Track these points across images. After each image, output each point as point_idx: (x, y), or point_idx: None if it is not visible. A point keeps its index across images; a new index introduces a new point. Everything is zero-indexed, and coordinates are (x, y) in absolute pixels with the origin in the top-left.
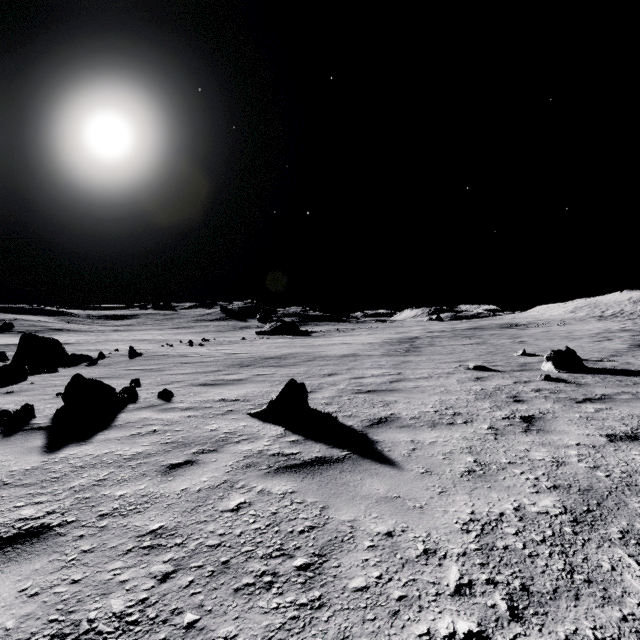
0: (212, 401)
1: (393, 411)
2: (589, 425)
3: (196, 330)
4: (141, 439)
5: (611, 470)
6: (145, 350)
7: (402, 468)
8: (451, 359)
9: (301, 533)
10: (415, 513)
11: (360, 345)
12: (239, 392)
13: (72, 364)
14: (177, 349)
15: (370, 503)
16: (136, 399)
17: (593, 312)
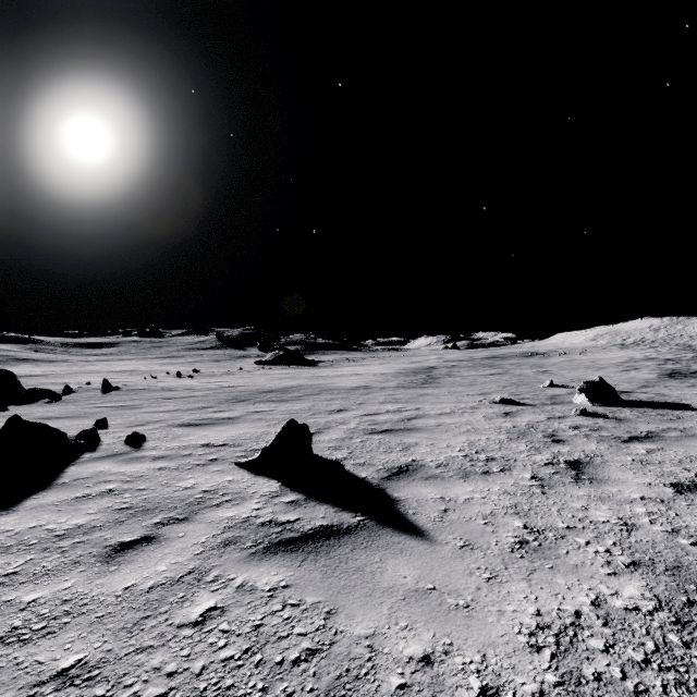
0: (193, 447)
1: (415, 457)
2: (647, 471)
3: (187, 360)
4: (88, 504)
5: (695, 535)
6: (123, 383)
7: (434, 540)
8: (473, 391)
9: (295, 665)
10: (460, 617)
11: (372, 376)
12: (229, 434)
13: (29, 401)
14: (162, 382)
15: (395, 602)
16: (96, 445)
17: (614, 340)
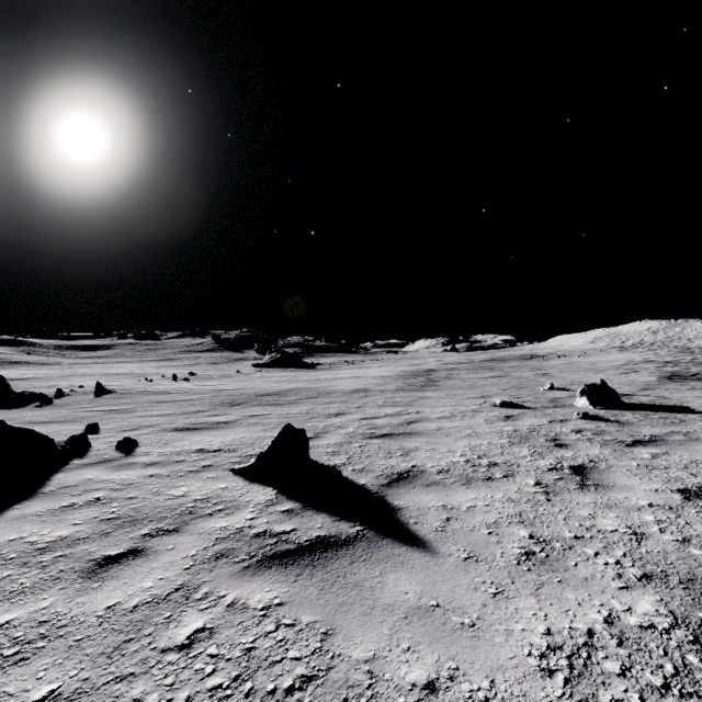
0: (187, 452)
1: (415, 462)
2: (653, 477)
3: (184, 362)
4: (73, 514)
5: None
6: (117, 386)
7: (436, 552)
8: (474, 394)
9: (289, 694)
10: (465, 638)
11: (371, 379)
12: (224, 439)
13: (19, 404)
14: (157, 385)
15: (397, 621)
16: (86, 451)
17: (613, 342)
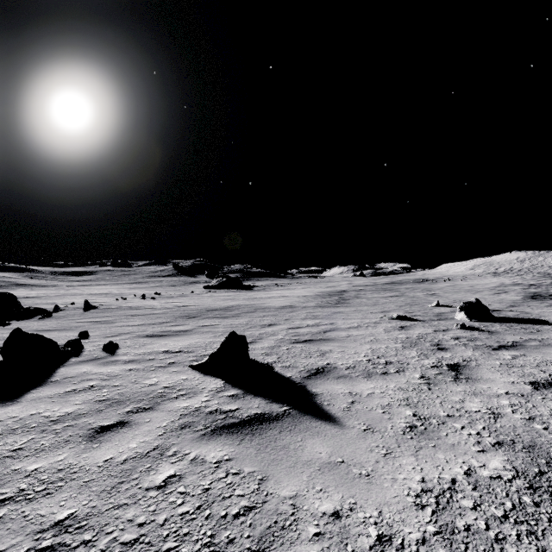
0: (156, 353)
1: (329, 361)
2: (511, 372)
3: (150, 285)
4: (75, 397)
5: (547, 422)
6: (100, 303)
7: (343, 425)
8: (376, 310)
9: (236, 518)
10: (362, 483)
11: (296, 298)
12: (183, 343)
13: (26, 317)
14: (130, 302)
15: (313, 471)
16: (80, 352)
17: (489, 269)
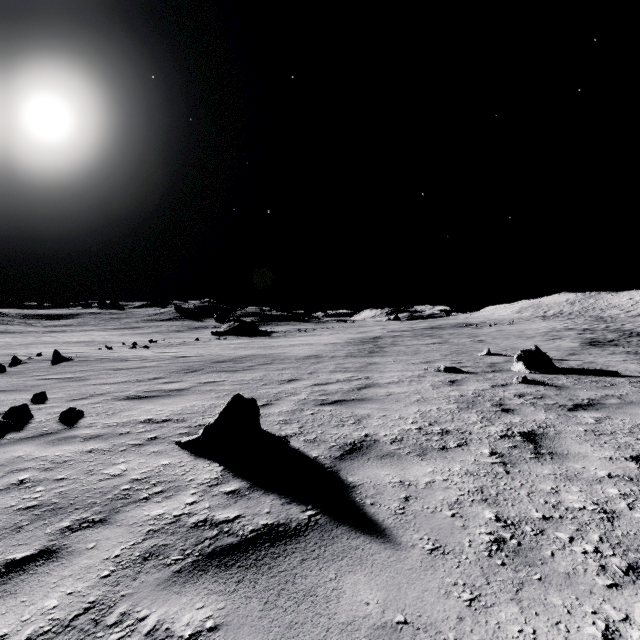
0: (133, 423)
1: (368, 431)
2: (603, 443)
3: (146, 331)
4: None
5: None
6: (76, 354)
7: (398, 542)
8: (418, 360)
9: None
10: None
11: (322, 345)
12: (174, 408)
13: None
14: (116, 352)
15: None
16: (25, 424)
17: (537, 312)
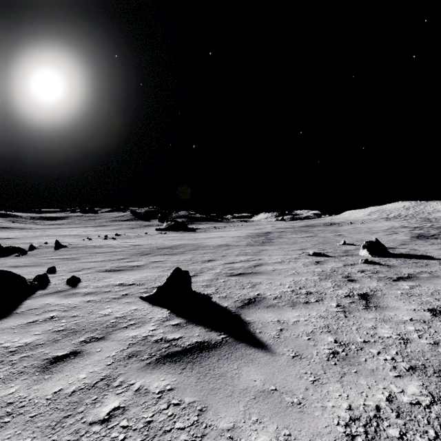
0: (112, 286)
1: (259, 292)
2: (411, 301)
3: (112, 227)
4: (35, 327)
5: None
6: (69, 243)
7: (274, 352)
8: (295, 248)
9: None
10: (295, 412)
11: (230, 238)
12: (136, 277)
13: (5, 255)
14: (94, 242)
15: (248, 400)
16: (46, 285)
17: (382, 215)
